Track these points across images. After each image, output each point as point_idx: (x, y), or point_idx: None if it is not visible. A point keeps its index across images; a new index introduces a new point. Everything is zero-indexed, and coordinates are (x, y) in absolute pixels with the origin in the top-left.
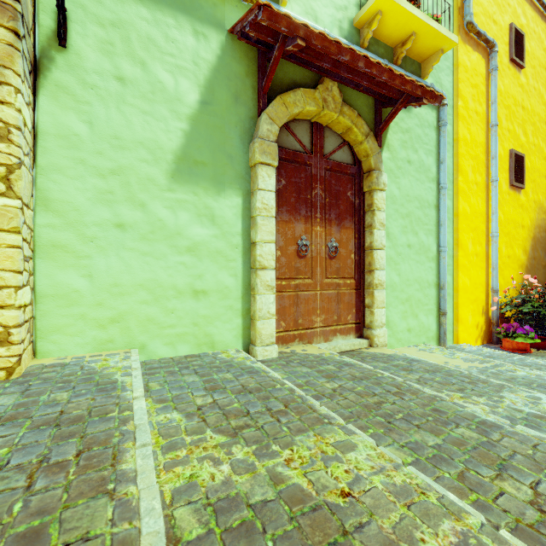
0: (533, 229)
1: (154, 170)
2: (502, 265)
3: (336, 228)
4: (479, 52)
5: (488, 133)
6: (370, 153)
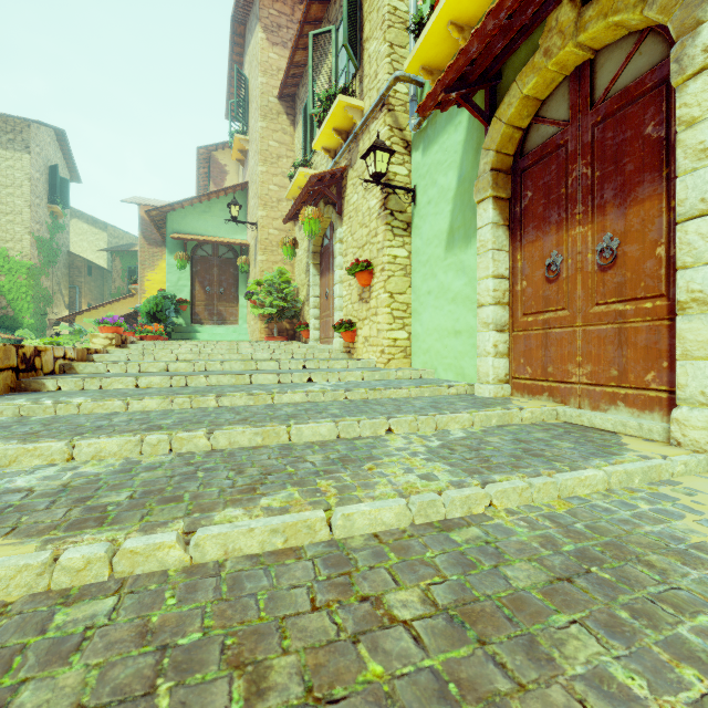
0: None
1: (440, 249)
2: None
3: (616, 212)
4: None
5: None
6: (661, 18)
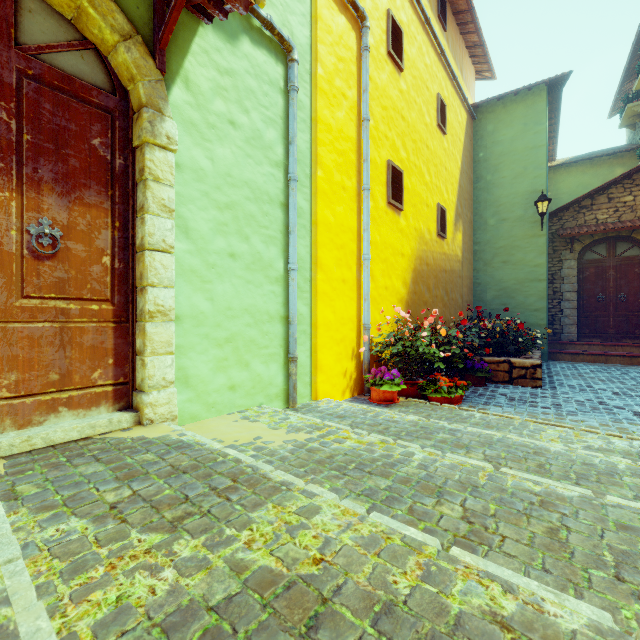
0: (414, 259)
1: None
2: (378, 297)
3: (57, 199)
4: (347, 18)
5: (360, 129)
6: (136, 72)
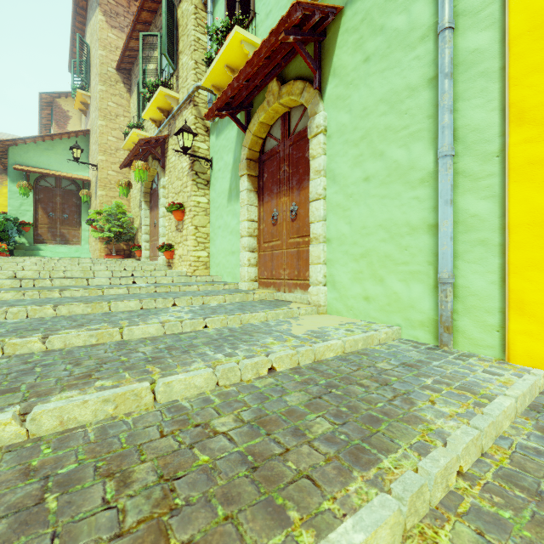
0: None
1: (225, 201)
2: None
3: (297, 192)
4: None
5: None
6: (306, 105)
